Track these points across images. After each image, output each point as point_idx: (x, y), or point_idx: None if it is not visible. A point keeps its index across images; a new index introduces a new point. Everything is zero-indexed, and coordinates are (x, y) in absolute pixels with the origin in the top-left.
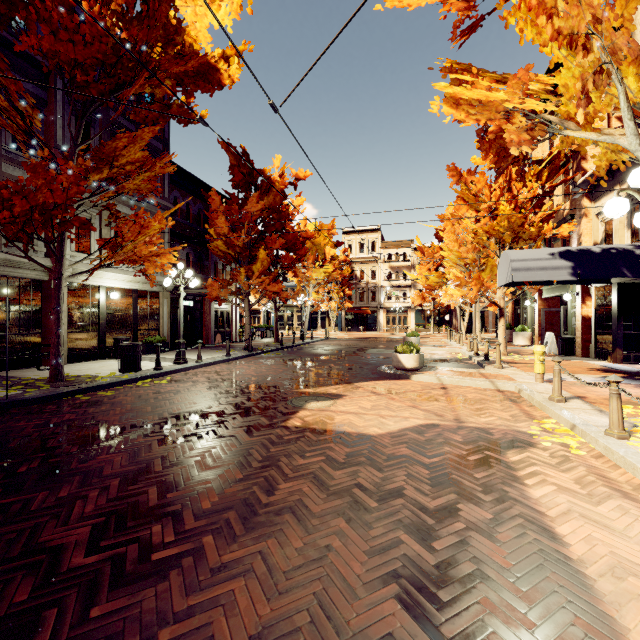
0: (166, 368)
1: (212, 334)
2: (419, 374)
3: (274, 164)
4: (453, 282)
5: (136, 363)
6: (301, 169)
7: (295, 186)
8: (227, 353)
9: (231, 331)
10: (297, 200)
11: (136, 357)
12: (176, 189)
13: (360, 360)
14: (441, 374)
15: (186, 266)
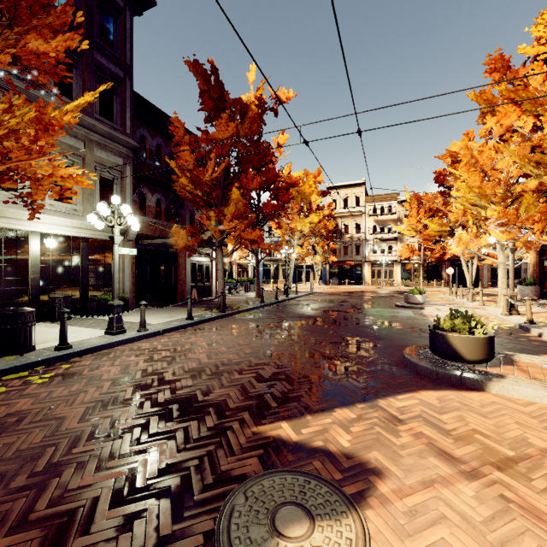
0: (82, 344)
1: (188, 289)
2: (503, 379)
3: (249, 80)
4: (495, 220)
5: (22, 340)
6: (283, 89)
7: (275, 112)
8: (188, 315)
9: (211, 285)
10: (279, 138)
11: (22, 331)
12: (143, 127)
13: (361, 328)
14: (545, 379)
15: (157, 214)
